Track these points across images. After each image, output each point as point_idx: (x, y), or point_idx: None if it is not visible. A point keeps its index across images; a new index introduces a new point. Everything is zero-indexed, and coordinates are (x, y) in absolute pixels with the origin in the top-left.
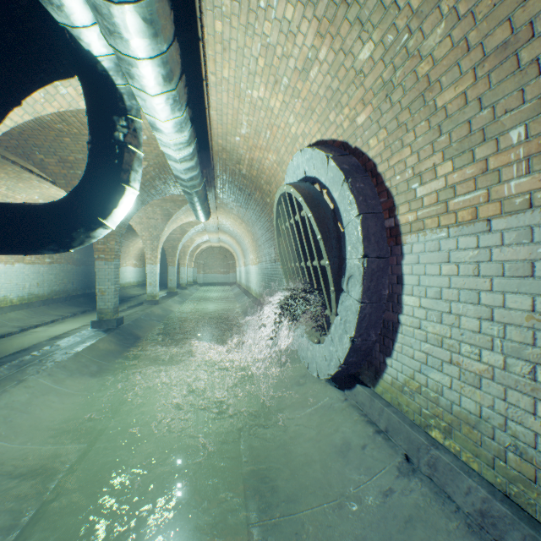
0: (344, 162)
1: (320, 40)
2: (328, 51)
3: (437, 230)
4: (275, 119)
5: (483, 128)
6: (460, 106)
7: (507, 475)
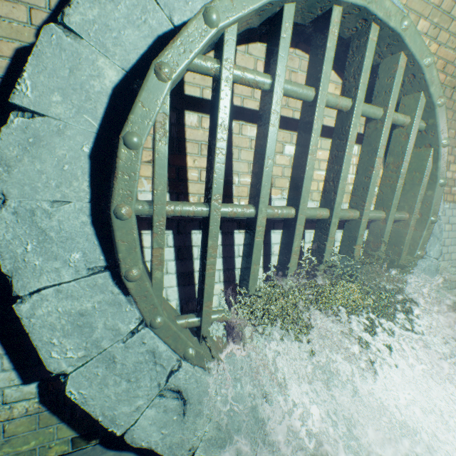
0: None
1: None
2: None
3: (445, 203)
4: None
5: None
6: None
7: None
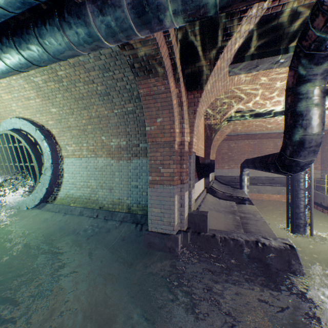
0: (44, 132)
1: (38, 98)
2: (40, 101)
3: (72, 158)
4: (3, 100)
5: (81, 141)
6: (77, 135)
7: (84, 203)
